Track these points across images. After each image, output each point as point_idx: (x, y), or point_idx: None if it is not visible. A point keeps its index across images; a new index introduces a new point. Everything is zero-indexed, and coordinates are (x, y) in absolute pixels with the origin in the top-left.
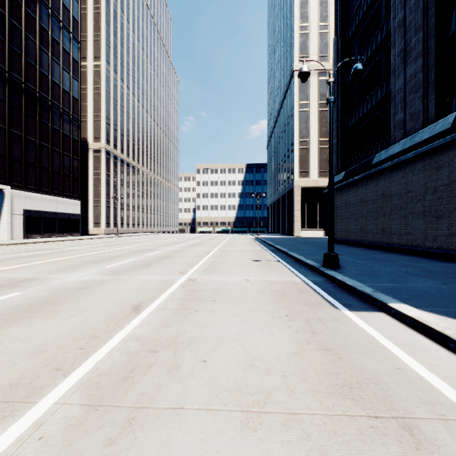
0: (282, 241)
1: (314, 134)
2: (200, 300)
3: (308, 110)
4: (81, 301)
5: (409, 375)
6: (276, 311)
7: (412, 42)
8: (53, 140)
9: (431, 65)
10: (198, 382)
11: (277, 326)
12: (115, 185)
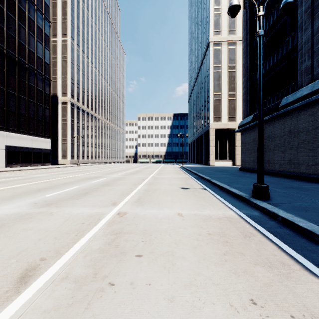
0: (202, 169)
1: (225, 89)
2: (122, 254)
3: (220, 71)
4: None
5: None
6: (232, 287)
7: None
8: (29, 93)
9: None
10: None
11: None
12: (78, 128)
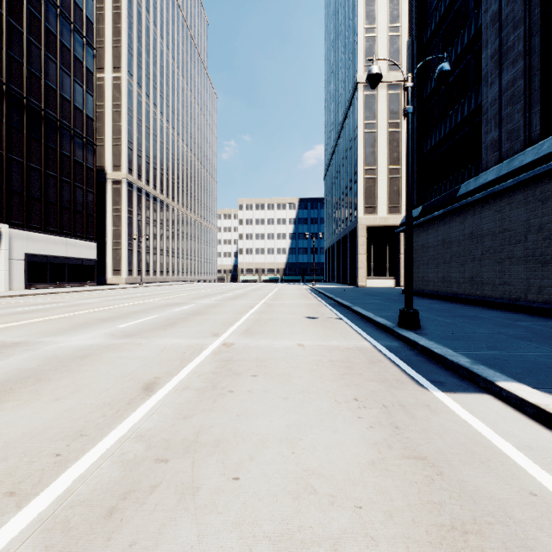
0: (343, 292)
1: (383, 160)
2: (237, 374)
3: (375, 131)
4: (76, 375)
5: (551, 507)
6: (341, 392)
7: (510, 40)
8: (61, 168)
9: (535, 69)
10: (223, 519)
11: (343, 417)
12: (139, 224)
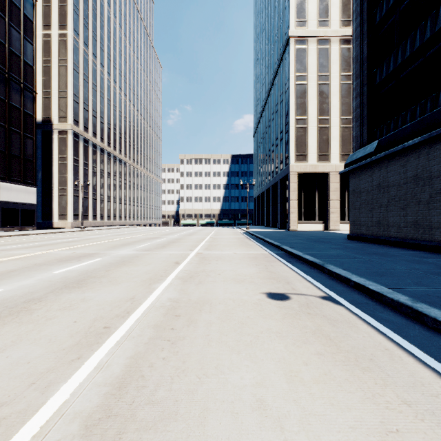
0: (283, 237)
1: (313, 111)
2: None
3: (305, 83)
4: None
5: None
6: None
7: None
8: None
9: None
10: None
11: None
12: (86, 172)
